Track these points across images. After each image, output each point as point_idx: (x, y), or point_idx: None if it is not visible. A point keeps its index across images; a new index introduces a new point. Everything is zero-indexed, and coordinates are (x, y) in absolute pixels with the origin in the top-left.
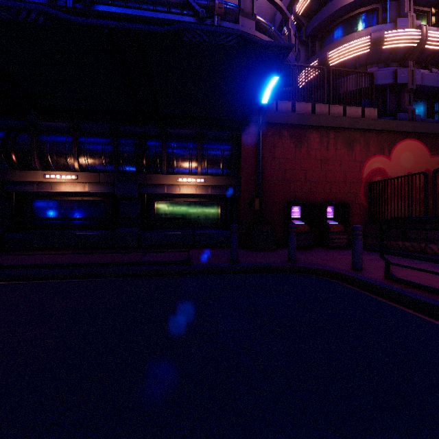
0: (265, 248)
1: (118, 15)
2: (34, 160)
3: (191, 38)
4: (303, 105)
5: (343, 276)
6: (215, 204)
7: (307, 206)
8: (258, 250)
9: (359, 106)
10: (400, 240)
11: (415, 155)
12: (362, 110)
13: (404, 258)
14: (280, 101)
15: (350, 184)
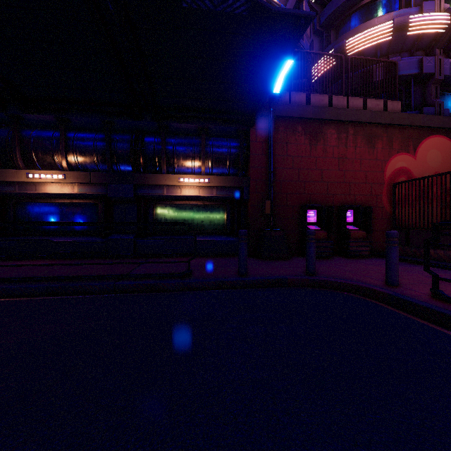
0: (277, 257)
1: None
2: (16, 157)
3: (191, 4)
4: (319, 98)
5: (376, 293)
6: (220, 207)
7: (324, 209)
8: (270, 259)
9: (381, 99)
10: (431, 248)
11: (443, 153)
12: (384, 103)
13: (440, 270)
14: (294, 92)
15: (371, 185)
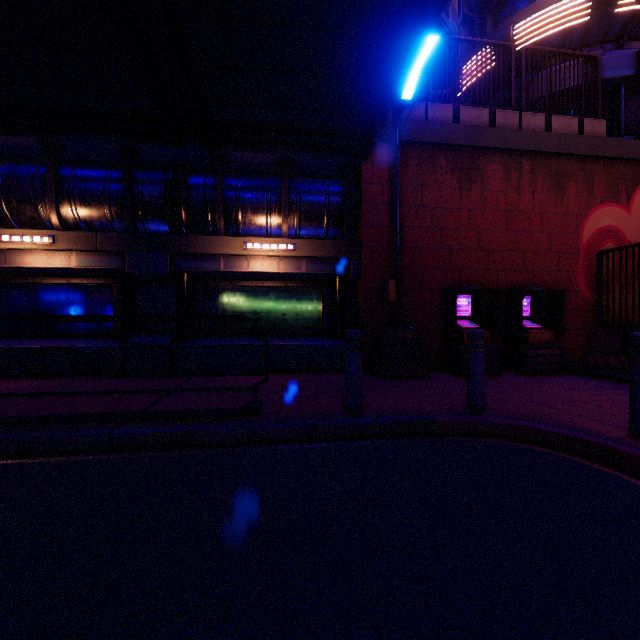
0: (408, 374)
1: None
2: None
3: None
4: (474, 113)
5: (624, 458)
6: (313, 291)
7: (485, 294)
8: (396, 378)
9: (574, 116)
10: None
11: None
12: (579, 123)
13: None
14: (433, 103)
15: (558, 255)
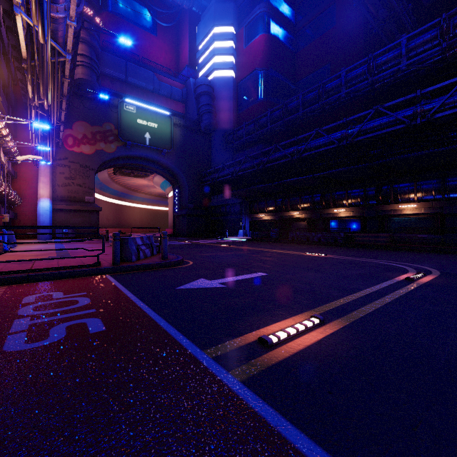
0: None
1: (449, 114)
2: (391, 199)
3: None
4: None
5: None
6: None
7: None
8: None
9: None
10: None
11: None
12: None
13: None
14: None
15: None
